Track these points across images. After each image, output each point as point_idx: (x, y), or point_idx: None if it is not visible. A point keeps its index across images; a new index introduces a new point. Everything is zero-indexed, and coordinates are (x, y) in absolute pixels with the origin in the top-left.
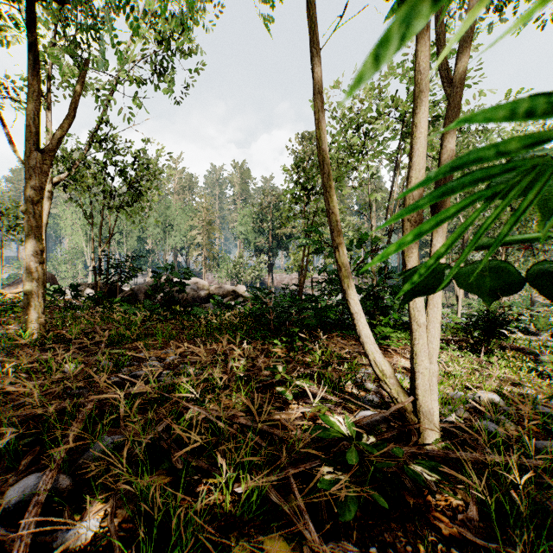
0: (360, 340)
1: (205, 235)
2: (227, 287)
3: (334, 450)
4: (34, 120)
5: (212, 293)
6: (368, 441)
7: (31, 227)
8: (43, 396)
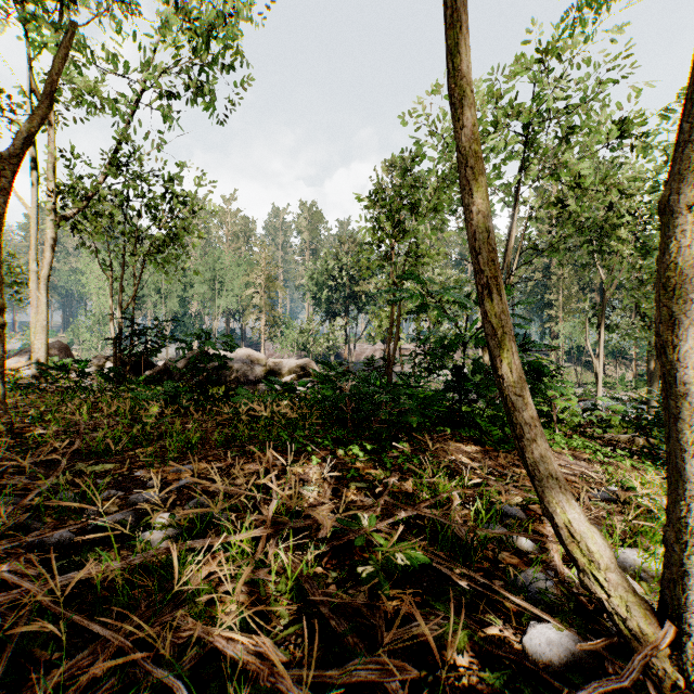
0: (535, 481)
1: (264, 294)
2: (290, 361)
3: None
4: None
5: (270, 369)
6: None
7: None
8: None
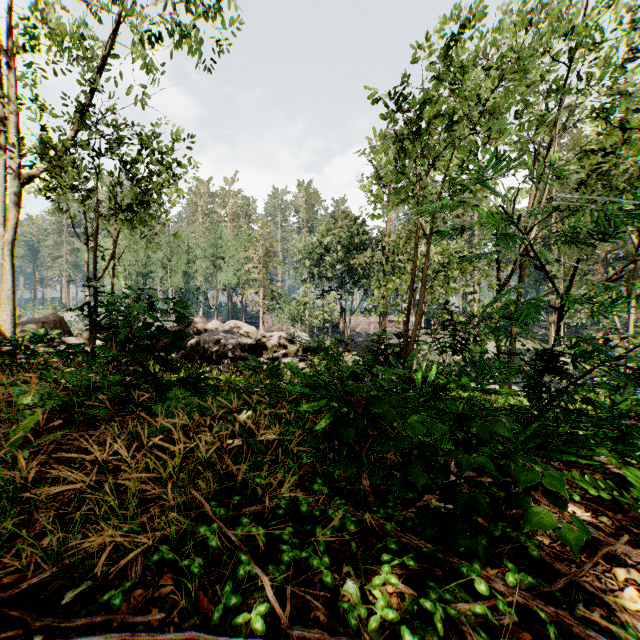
0: None
1: (262, 269)
2: (282, 335)
3: None
4: None
5: (260, 343)
6: None
7: None
8: None
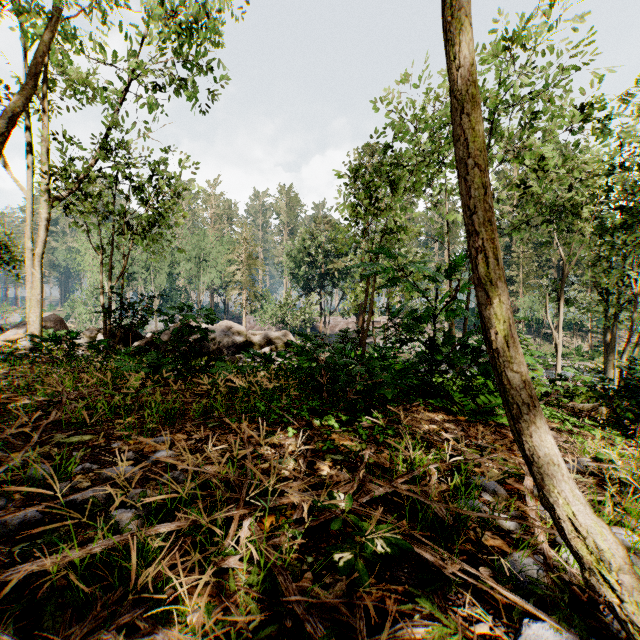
0: (532, 467)
1: (245, 271)
2: (269, 333)
3: None
4: None
5: (250, 340)
6: None
7: None
8: None
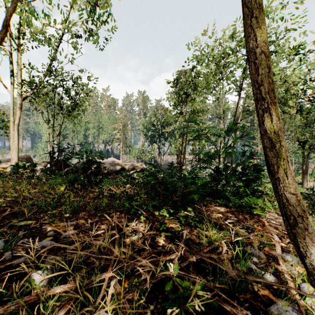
0: (305, 260)
1: (121, 133)
2: (133, 164)
3: None
4: None
5: (123, 167)
6: None
7: None
8: None
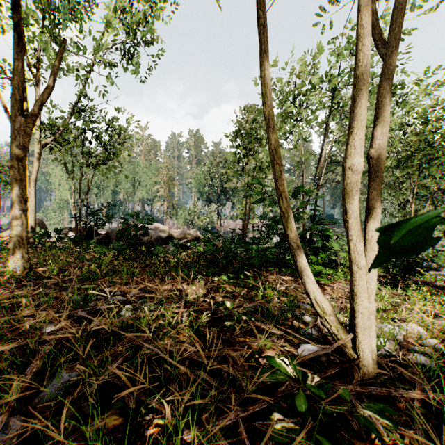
0: (302, 280)
1: (166, 189)
2: (184, 231)
3: (282, 389)
4: (19, 89)
5: (171, 236)
6: (313, 378)
7: (16, 180)
8: (11, 331)
